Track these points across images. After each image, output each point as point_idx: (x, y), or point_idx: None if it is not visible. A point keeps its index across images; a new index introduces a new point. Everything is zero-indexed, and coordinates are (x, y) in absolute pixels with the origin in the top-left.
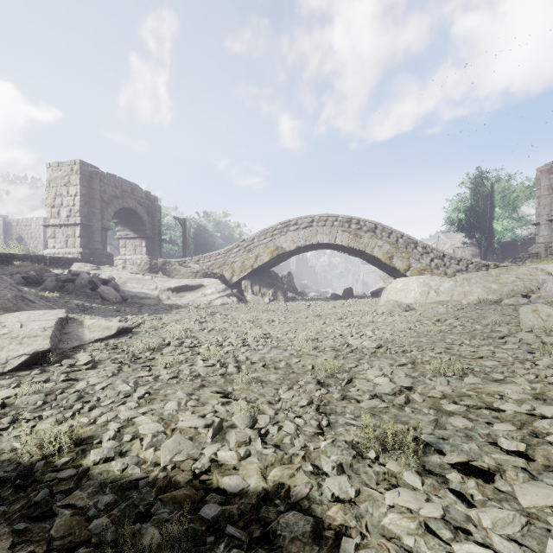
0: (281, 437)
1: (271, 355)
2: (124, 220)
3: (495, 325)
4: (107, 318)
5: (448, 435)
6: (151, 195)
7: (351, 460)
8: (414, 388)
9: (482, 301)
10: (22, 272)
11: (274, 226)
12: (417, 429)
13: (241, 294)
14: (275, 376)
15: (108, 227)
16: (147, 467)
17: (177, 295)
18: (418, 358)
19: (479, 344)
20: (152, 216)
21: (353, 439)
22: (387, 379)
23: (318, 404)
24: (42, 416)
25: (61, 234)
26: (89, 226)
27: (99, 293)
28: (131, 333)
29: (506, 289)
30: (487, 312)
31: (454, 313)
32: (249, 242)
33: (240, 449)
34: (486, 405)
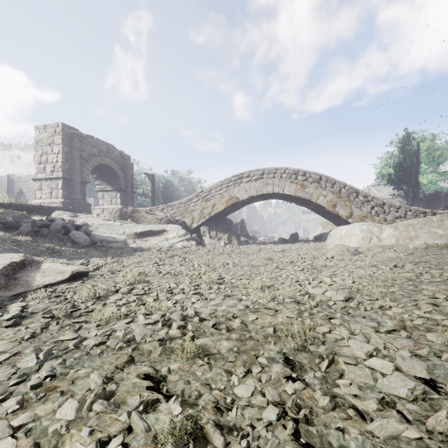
0: None
1: (224, 308)
2: (102, 176)
3: None
4: (71, 261)
5: None
6: (125, 154)
7: None
8: (438, 383)
9: (430, 245)
10: (3, 218)
11: (229, 179)
12: None
13: (200, 238)
14: (227, 344)
15: (87, 181)
16: None
17: (142, 239)
18: (405, 318)
19: None
20: (125, 172)
21: None
22: (390, 365)
23: (295, 419)
24: None
25: (47, 187)
26: (70, 180)
27: (71, 237)
28: (87, 277)
29: None
30: (443, 257)
31: (406, 257)
32: (207, 192)
33: None
34: None
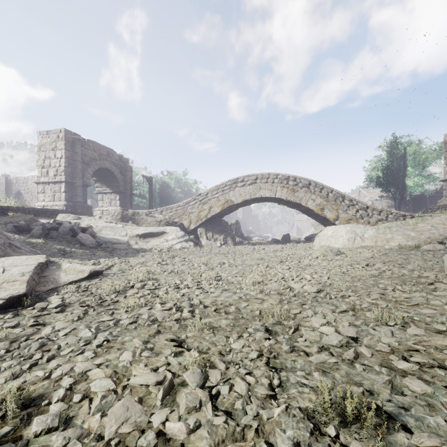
0: (232, 400)
1: (222, 298)
2: (102, 178)
3: (420, 270)
4: (83, 261)
5: (407, 402)
6: (124, 158)
7: (308, 436)
8: (359, 339)
9: (403, 246)
10: (15, 222)
11: (224, 183)
12: (373, 392)
13: (197, 239)
14: (225, 321)
15: (88, 184)
16: (90, 440)
17: (144, 241)
18: (357, 304)
19: (410, 290)
20: (124, 175)
21: (309, 408)
22: (333, 329)
23: (268, 357)
24: (0, 368)
25: (50, 190)
26: (72, 183)
27: (78, 239)
28: (102, 276)
29: (424, 237)
30: (409, 257)
31: (379, 257)
32: (203, 196)
33: (190, 419)
34: (438, 363)
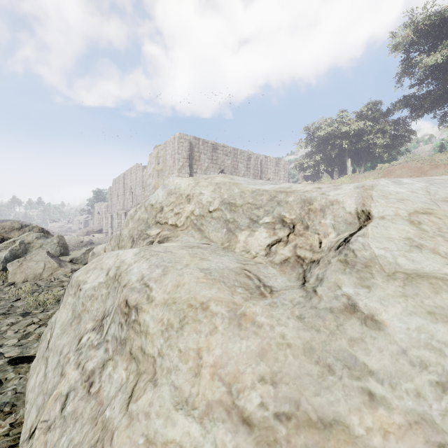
0: None
1: None
2: None
3: None
4: None
5: None
6: None
7: None
8: None
9: None
10: None
11: None
12: None
13: None
14: None
15: None
16: None
17: None
18: None
19: None
20: None
21: None
22: None
23: None
24: None
25: None
26: None
27: None
28: None
29: None
30: None
31: None
32: None
33: None
34: None
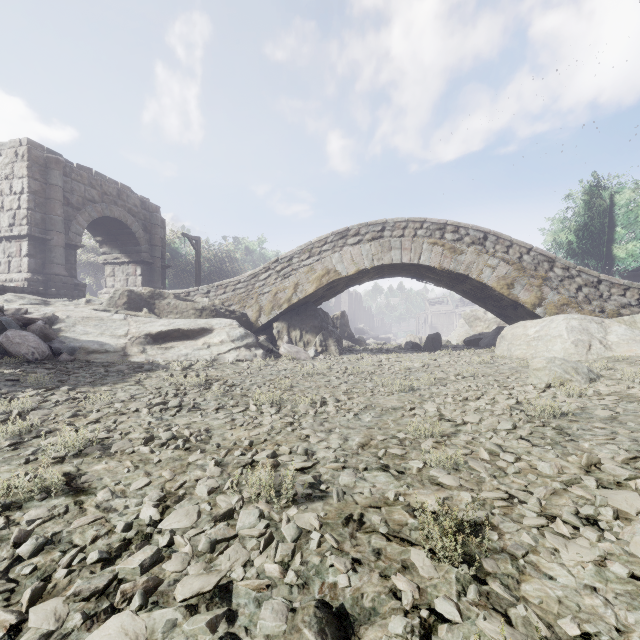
0: None
1: None
2: (111, 238)
3: None
4: None
5: None
6: (150, 203)
7: None
8: None
9: None
10: None
11: (323, 238)
12: None
13: (273, 342)
14: None
15: (77, 244)
16: None
17: (161, 346)
18: None
19: None
20: (151, 232)
21: None
22: None
23: None
24: None
25: (2, 252)
26: (44, 241)
27: (1, 343)
28: None
29: None
30: None
31: None
32: (284, 263)
33: None
34: None
